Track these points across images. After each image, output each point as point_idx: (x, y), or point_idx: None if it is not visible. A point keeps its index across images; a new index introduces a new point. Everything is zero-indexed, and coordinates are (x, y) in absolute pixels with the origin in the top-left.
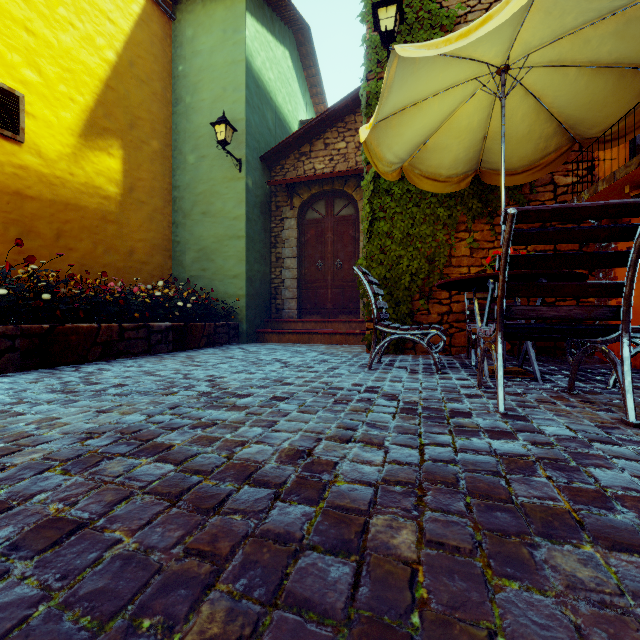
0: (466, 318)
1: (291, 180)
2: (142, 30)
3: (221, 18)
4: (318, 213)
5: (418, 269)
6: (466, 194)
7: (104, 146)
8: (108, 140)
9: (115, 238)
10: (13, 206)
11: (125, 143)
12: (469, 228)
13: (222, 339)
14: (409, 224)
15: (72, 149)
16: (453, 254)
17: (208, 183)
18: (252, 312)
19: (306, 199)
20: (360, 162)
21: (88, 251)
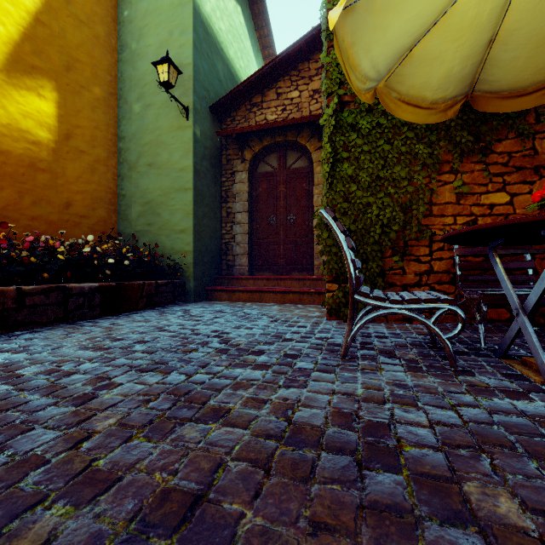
0: (457, 280)
1: (241, 129)
2: None
3: None
4: (270, 166)
5: (391, 219)
6: (453, 125)
7: (33, 86)
8: (38, 80)
9: (47, 188)
10: None
11: (60, 85)
12: (455, 168)
13: (166, 299)
14: (379, 165)
15: None
16: (434, 201)
17: (154, 133)
18: (200, 269)
19: (257, 151)
20: (314, 111)
21: (11, 201)
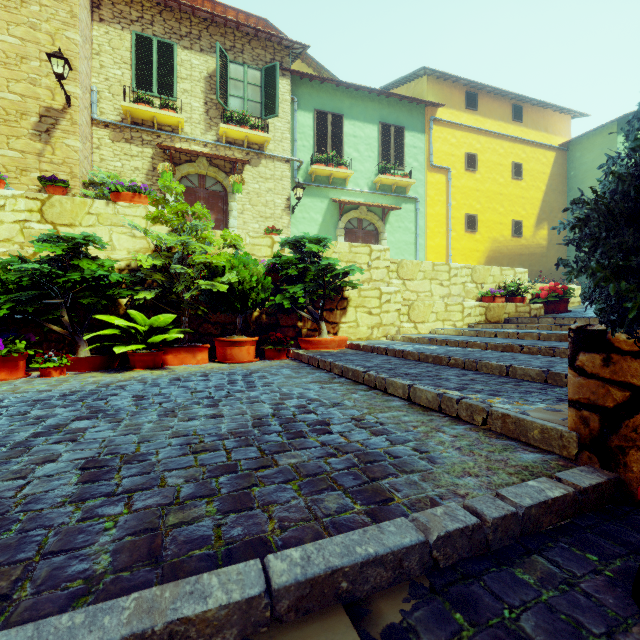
0: None
1: None
2: (554, 167)
3: (599, 143)
4: None
5: None
6: None
7: (541, 226)
8: (543, 223)
9: (545, 263)
10: (519, 259)
11: (548, 221)
12: None
13: None
14: None
15: (533, 233)
16: None
17: None
18: None
19: None
20: None
21: (537, 270)
